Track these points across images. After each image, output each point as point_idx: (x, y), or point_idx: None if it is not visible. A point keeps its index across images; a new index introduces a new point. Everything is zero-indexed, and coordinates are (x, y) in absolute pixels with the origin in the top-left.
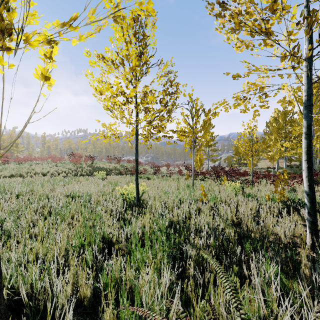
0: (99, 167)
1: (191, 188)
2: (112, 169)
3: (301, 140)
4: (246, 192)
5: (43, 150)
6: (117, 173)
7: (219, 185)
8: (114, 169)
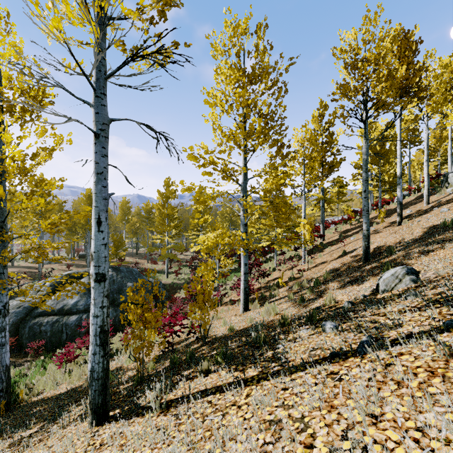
0: None
1: None
2: None
3: None
4: None
5: None
6: None
7: None
8: None
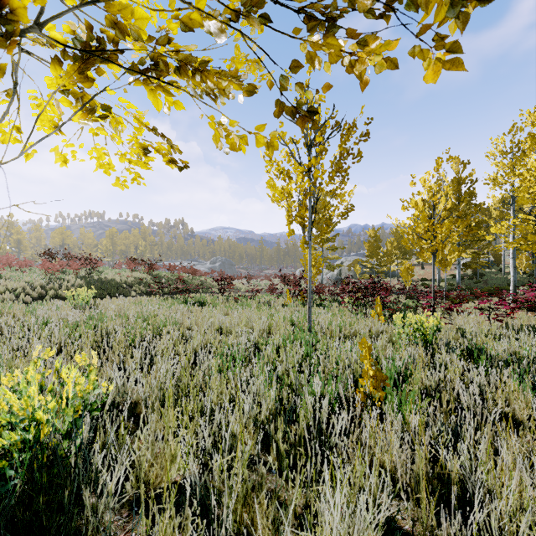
0: (105, 280)
1: (306, 334)
2: (133, 283)
3: (530, 218)
4: (443, 338)
5: (5, 247)
6: (144, 292)
7: (363, 319)
8: (137, 283)
